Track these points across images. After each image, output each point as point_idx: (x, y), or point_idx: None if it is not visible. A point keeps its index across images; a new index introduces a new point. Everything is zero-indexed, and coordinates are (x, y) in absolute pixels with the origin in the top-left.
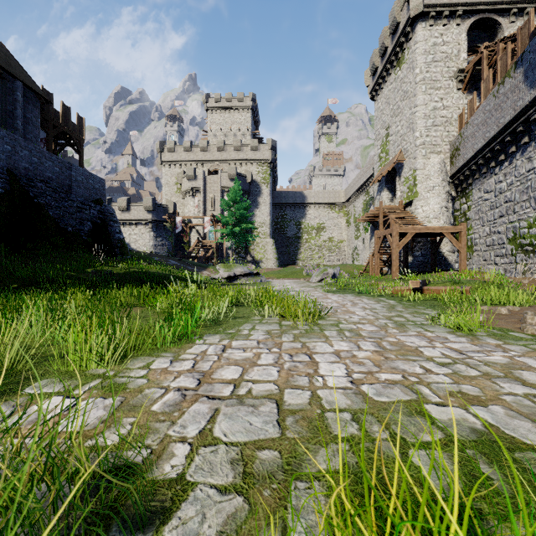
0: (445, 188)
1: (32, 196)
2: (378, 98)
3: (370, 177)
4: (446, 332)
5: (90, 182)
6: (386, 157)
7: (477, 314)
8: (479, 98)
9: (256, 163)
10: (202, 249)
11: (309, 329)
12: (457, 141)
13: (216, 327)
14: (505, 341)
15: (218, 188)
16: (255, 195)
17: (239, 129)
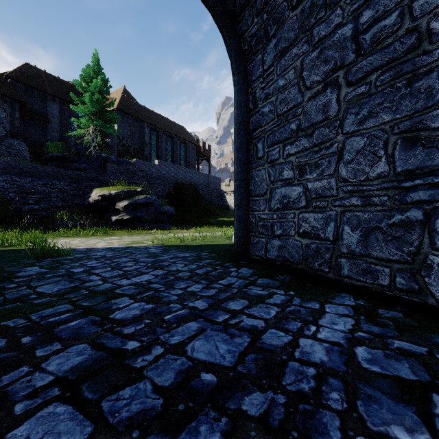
0: None
1: (197, 191)
2: None
3: None
4: None
5: (215, 181)
6: None
7: None
8: None
9: None
10: None
11: None
12: None
13: None
14: None
15: None
16: None
17: None
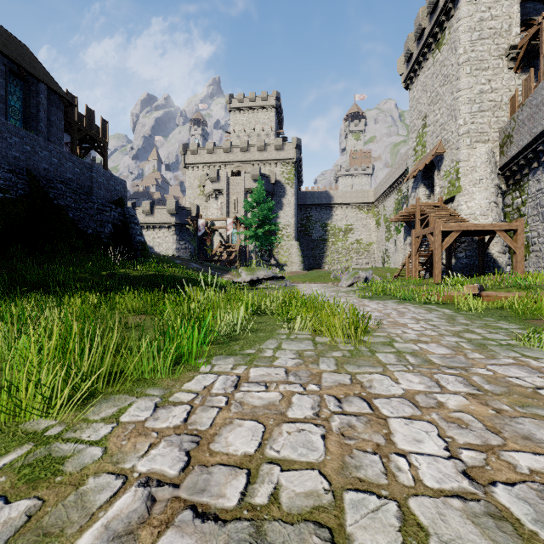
0: (493, 181)
1: (51, 197)
2: (414, 86)
3: (403, 174)
4: None
5: (111, 184)
6: (422, 149)
7: None
8: (535, 77)
9: (280, 163)
10: (225, 252)
11: (354, 350)
12: (509, 127)
13: (231, 344)
14: None
15: (241, 189)
16: (279, 196)
17: (263, 129)
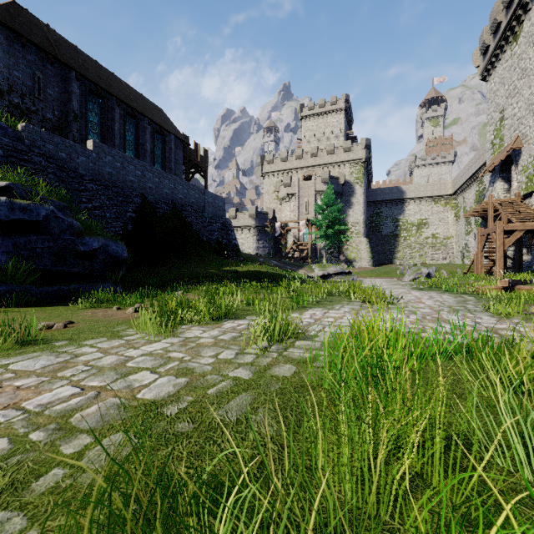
0: None
1: (184, 217)
2: (491, 78)
3: (484, 165)
4: (487, 315)
5: (216, 202)
6: (500, 143)
7: (521, 304)
8: None
9: (349, 164)
10: (297, 249)
11: (380, 309)
12: None
13: (318, 305)
14: (528, 321)
15: (311, 192)
16: (347, 196)
17: (332, 132)
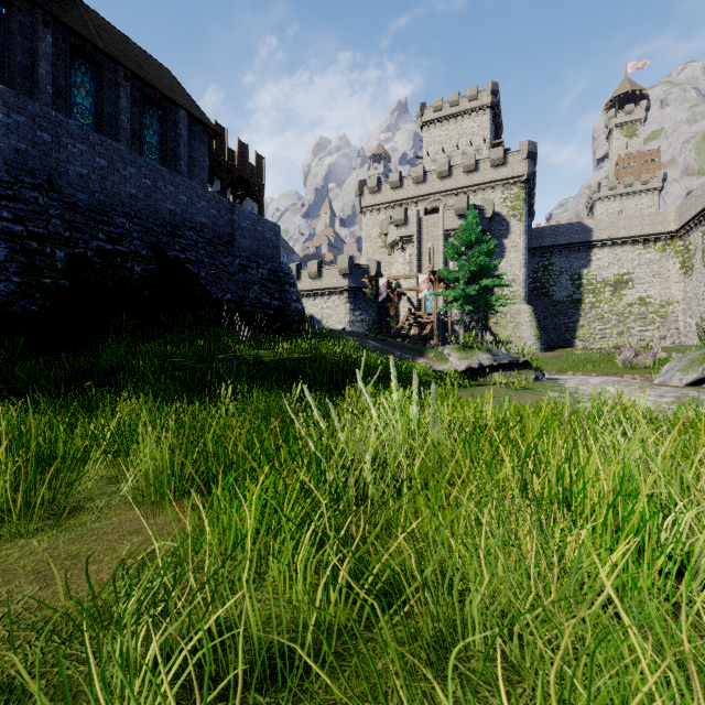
0: None
1: (178, 250)
2: None
3: None
4: None
5: (259, 230)
6: None
7: None
8: None
9: (500, 186)
10: (415, 324)
11: None
12: None
13: None
14: None
15: (439, 232)
16: (497, 237)
17: (471, 142)
